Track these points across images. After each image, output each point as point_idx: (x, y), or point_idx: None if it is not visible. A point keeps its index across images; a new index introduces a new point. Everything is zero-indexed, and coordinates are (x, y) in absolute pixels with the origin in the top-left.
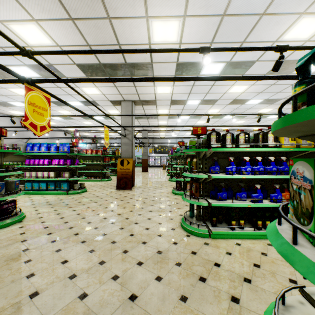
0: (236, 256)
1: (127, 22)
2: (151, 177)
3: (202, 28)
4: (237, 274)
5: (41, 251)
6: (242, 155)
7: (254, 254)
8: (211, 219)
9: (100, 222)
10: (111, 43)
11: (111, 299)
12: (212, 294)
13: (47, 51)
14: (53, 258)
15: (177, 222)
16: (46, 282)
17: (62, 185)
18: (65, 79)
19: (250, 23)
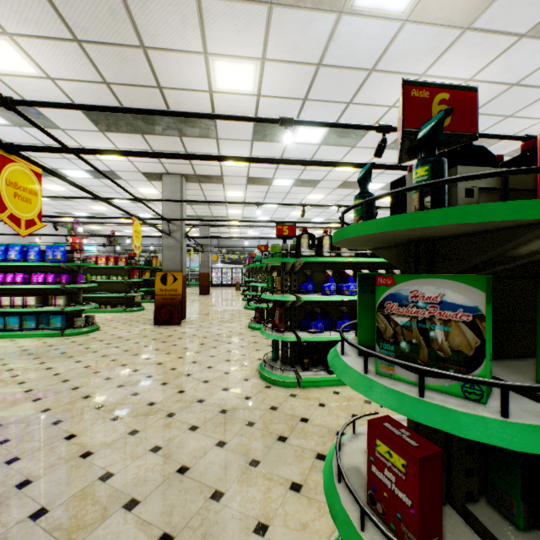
0: (332, 408)
1: (174, 57)
2: (216, 304)
3: (289, 78)
4: (329, 428)
5: (25, 426)
6: (347, 268)
7: (355, 403)
8: (302, 361)
9: (127, 377)
10: (147, 84)
11: (150, 475)
12: (293, 454)
13: (41, 102)
14: (50, 433)
15: (253, 369)
16: (42, 466)
17: (51, 321)
18: (73, 149)
19: (357, 79)
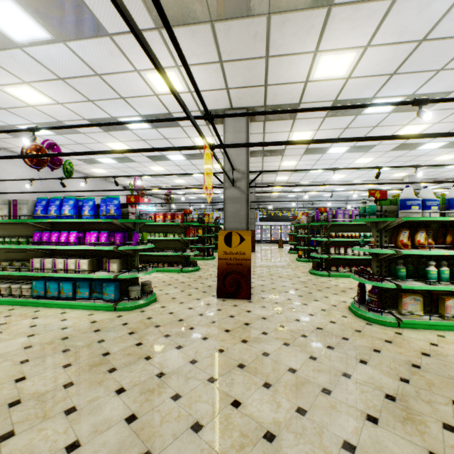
0: None
1: None
2: (271, 265)
3: None
4: None
5: None
6: None
7: None
8: None
9: None
10: None
11: None
12: None
13: None
14: None
15: None
16: None
17: (104, 289)
18: None
19: None
